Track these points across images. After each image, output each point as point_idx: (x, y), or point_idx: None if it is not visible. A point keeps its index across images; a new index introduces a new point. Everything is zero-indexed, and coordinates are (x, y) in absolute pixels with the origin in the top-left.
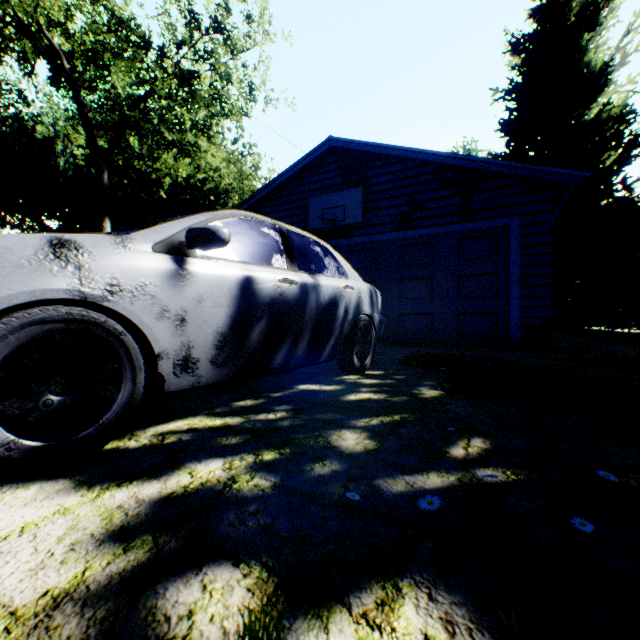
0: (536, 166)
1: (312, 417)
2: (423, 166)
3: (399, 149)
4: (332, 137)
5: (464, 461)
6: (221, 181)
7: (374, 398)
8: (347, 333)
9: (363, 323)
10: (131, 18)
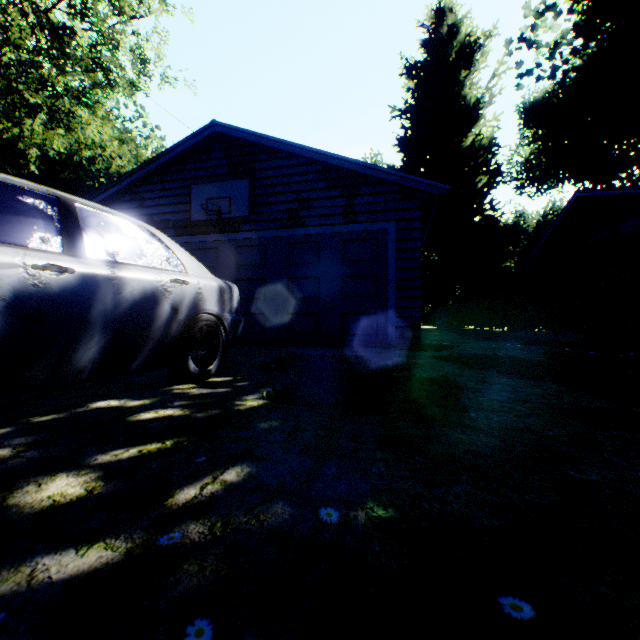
0: (407, 175)
1: (43, 453)
2: (311, 164)
3: (285, 143)
4: (216, 121)
5: (178, 511)
6: (112, 162)
7: (175, 415)
8: (177, 335)
9: (206, 323)
10: None
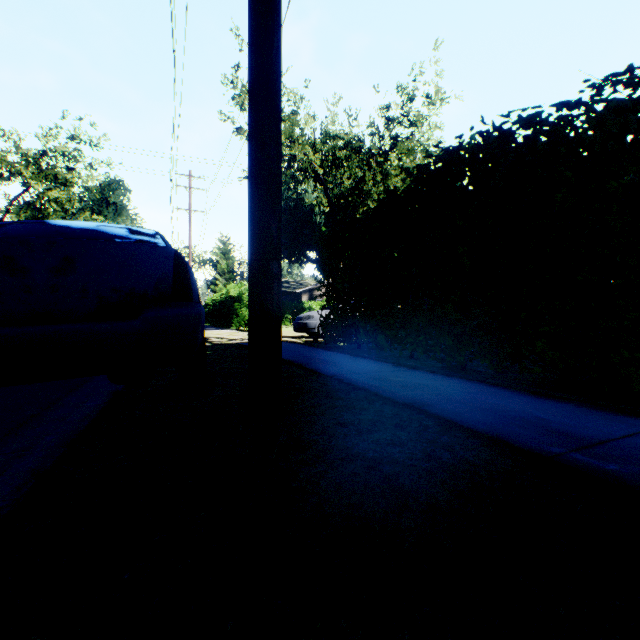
0: None
1: None
2: None
3: None
4: None
5: None
6: None
7: None
8: None
9: None
10: (352, 138)
